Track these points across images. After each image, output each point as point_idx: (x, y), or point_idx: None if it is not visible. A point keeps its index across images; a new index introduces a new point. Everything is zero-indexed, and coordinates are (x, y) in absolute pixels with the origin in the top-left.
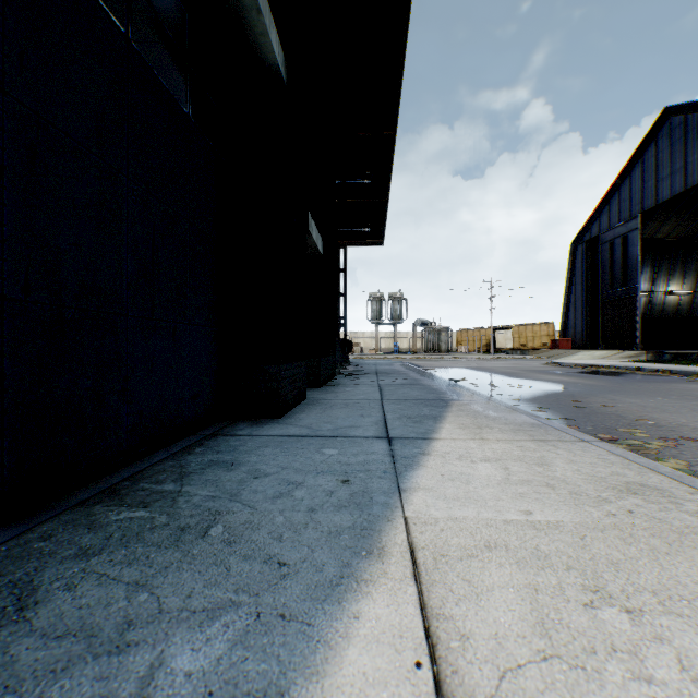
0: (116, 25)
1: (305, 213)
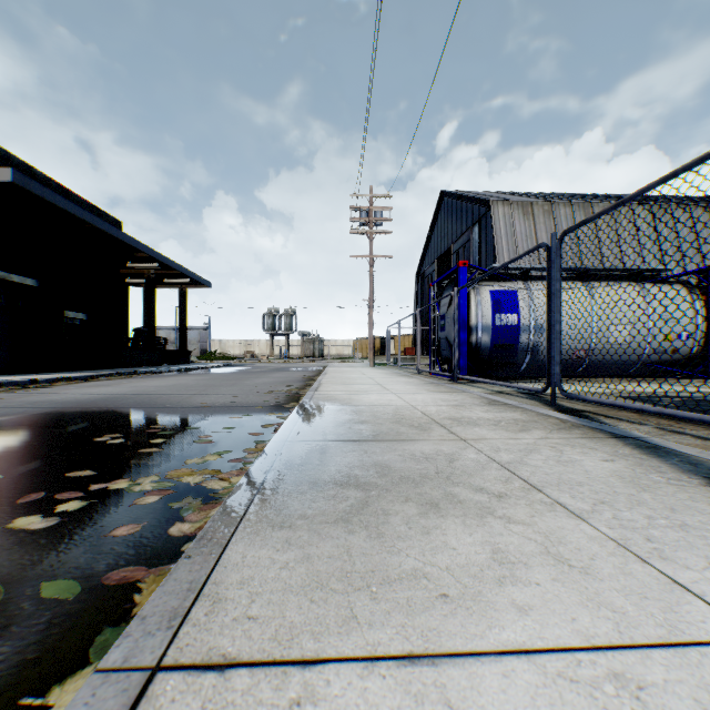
0: None
1: (64, 311)
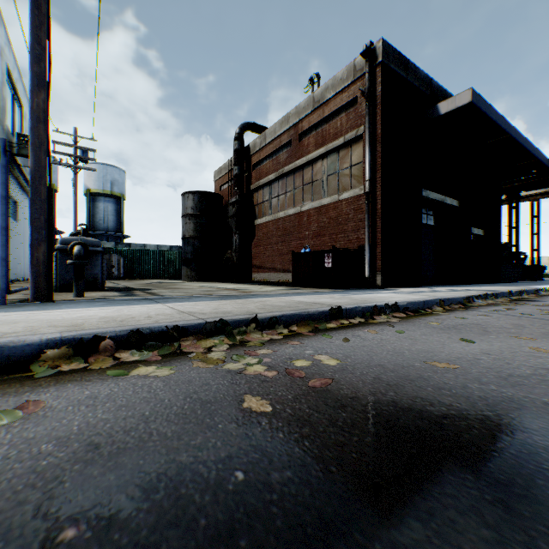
0: (425, 224)
1: (470, 228)
